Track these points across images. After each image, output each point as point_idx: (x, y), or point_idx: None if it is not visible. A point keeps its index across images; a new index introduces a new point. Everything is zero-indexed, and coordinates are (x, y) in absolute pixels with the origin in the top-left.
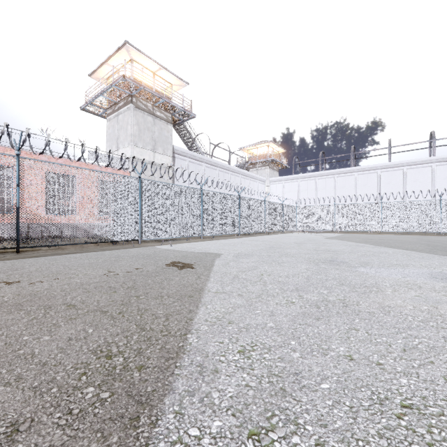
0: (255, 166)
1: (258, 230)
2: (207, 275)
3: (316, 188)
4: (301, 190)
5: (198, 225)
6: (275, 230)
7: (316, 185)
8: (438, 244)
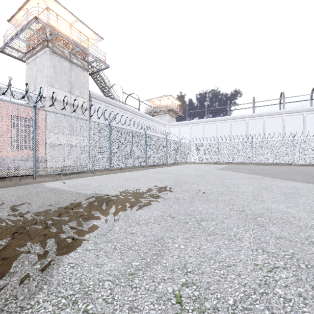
0: (158, 114)
1: (161, 162)
2: None
3: (203, 131)
4: (192, 132)
5: (106, 158)
6: (174, 162)
7: (203, 128)
8: None
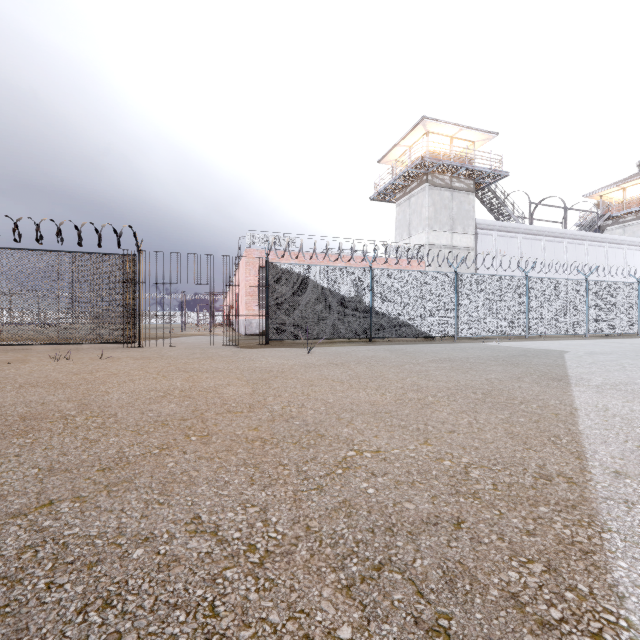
0: (618, 221)
1: (623, 330)
2: (562, 360)
3: None
4: None
5: (522, 321)
6: None
7: None
8: None
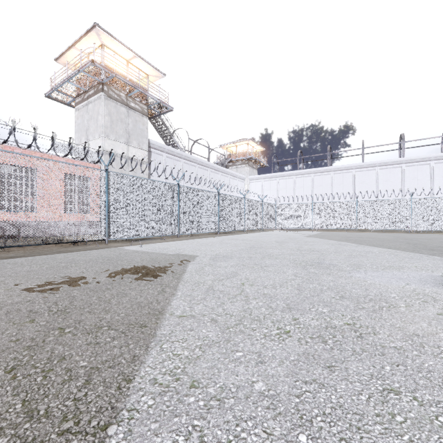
0: (234, 164)
1: (237, 228)
2: (174, 287)
3: (294, 187)
4: (280, 188)
5: (174, 223)
6: (255, 228)
7: (294, 183)
8: (417, 242)
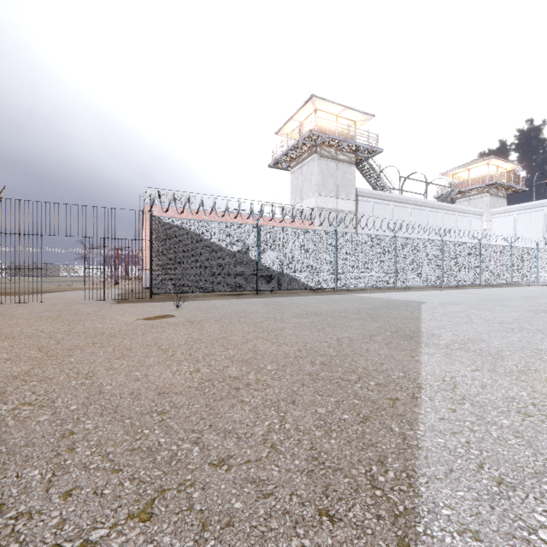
0: (465, 195)
1: (469, 282)
2: (418, 312)
3: None
4: None
5: (391, 275)
6: (498, 282)
7: None
8: None
